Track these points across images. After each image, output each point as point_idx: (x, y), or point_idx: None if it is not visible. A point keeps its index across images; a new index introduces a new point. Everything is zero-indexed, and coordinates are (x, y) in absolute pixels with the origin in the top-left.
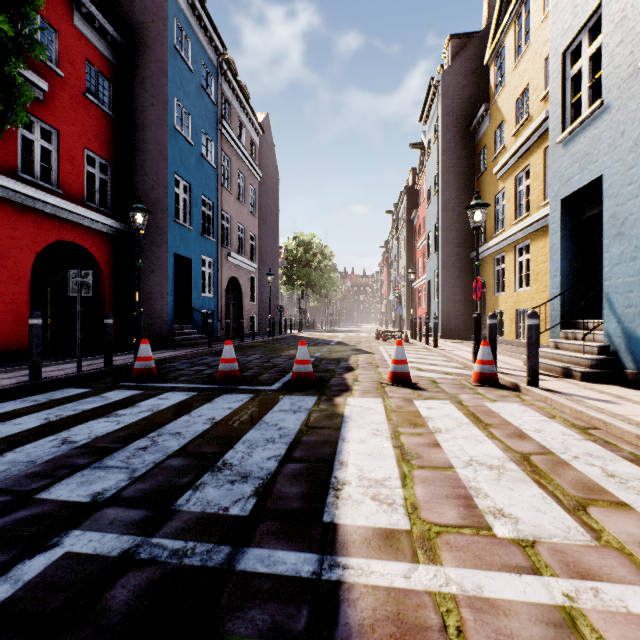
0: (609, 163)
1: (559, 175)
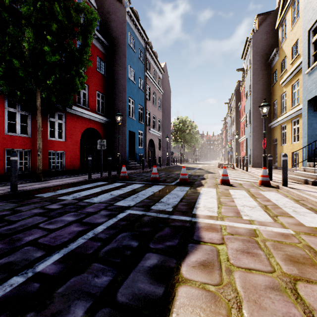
0: None
1: (306, 89)
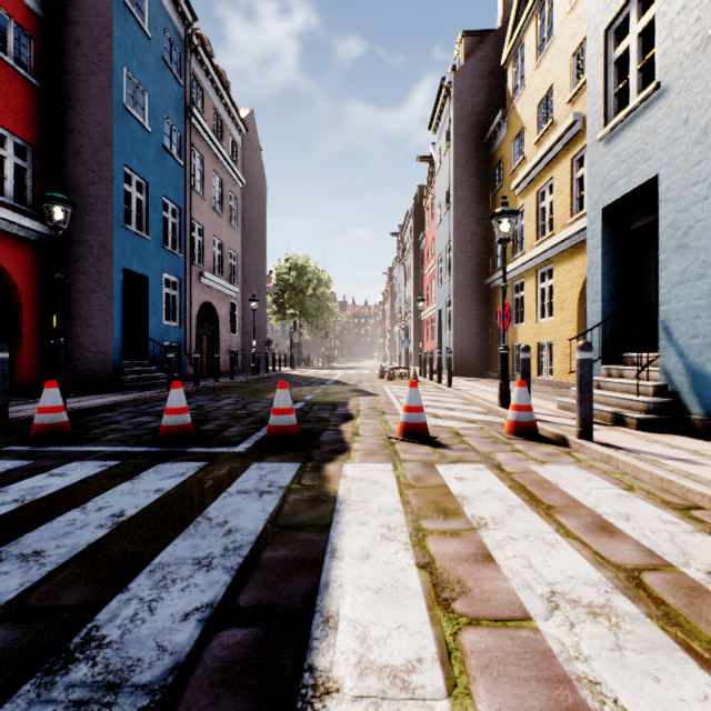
0: (667, 159)
1: (600, 179)
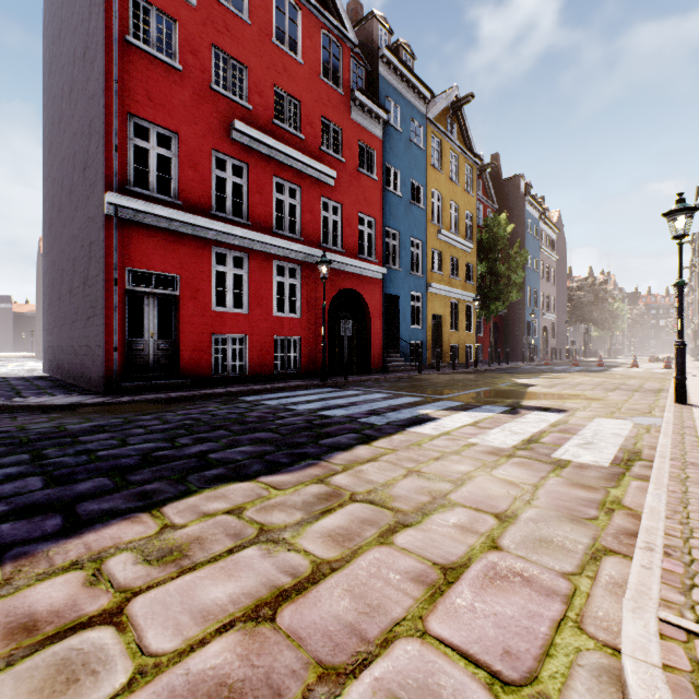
0: None
1: None
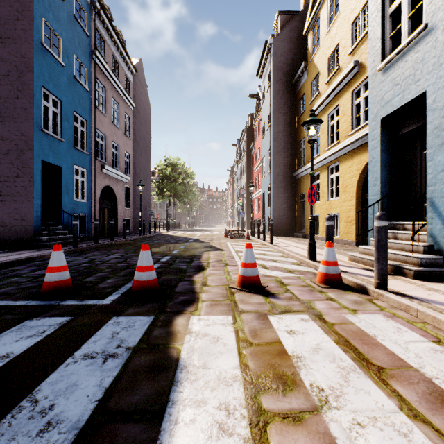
0: (433, 79)
1: (379, 98)
